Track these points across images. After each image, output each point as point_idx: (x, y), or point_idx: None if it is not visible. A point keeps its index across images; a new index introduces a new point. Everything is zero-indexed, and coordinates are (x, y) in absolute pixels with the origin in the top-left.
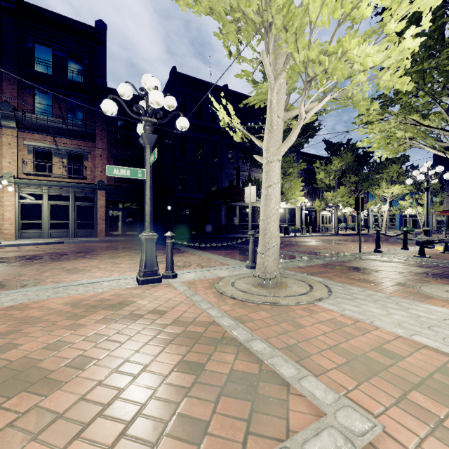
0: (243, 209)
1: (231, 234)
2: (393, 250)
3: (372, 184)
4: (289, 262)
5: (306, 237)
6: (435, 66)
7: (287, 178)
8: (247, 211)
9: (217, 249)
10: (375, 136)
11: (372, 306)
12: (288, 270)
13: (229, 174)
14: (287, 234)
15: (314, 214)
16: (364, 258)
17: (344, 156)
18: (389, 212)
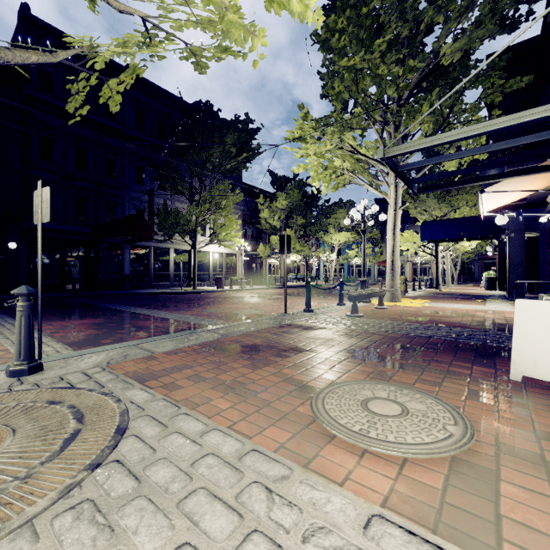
0: (161, 252)
1: (140, 289)
2: (328, 307)
3: (320, 229)
4: (149, 342)
5: (244, 291)
6: (367, 65)
7: (220, 212)
8: (167, 256)
9: (68, 317)
10: (312, 161)
11: (144, 548)
12: (109, 370)
13: (136, 200)
14: (221, 288)
15: (260, 262)
16: (284, 324)
17: (290, 193)
18: (338, 261)
